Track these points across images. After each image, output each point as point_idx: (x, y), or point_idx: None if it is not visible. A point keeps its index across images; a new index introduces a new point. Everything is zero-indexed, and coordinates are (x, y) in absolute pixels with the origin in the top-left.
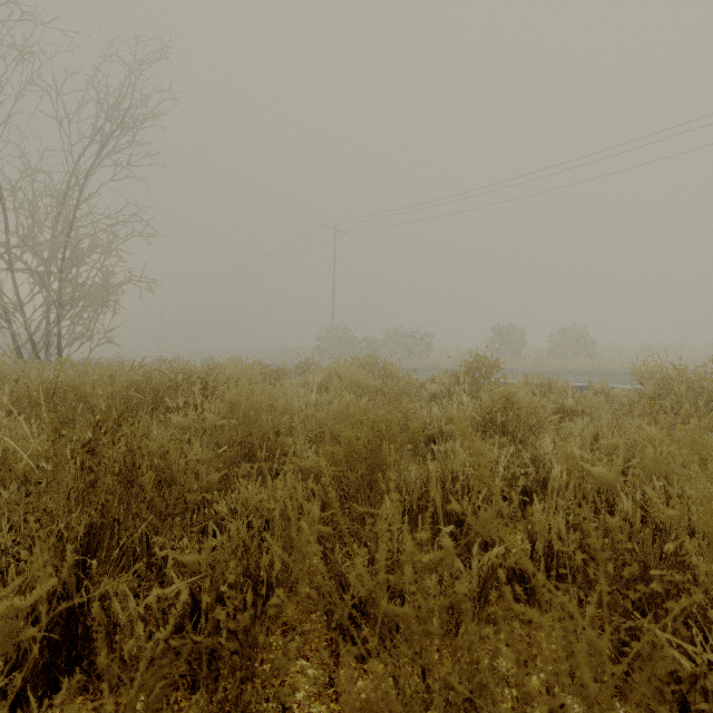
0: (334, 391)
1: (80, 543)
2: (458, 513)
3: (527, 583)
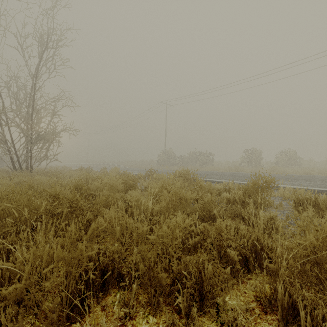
0: (164, 202)
1: None
2: None
3: None
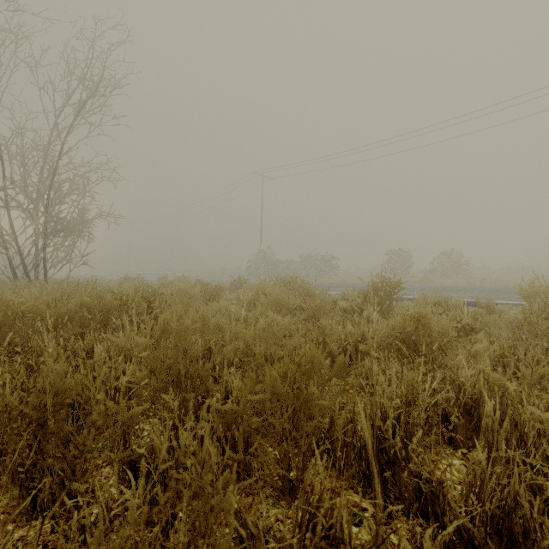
0: (261, 308)
1: None
2: (388, 452)
3: None
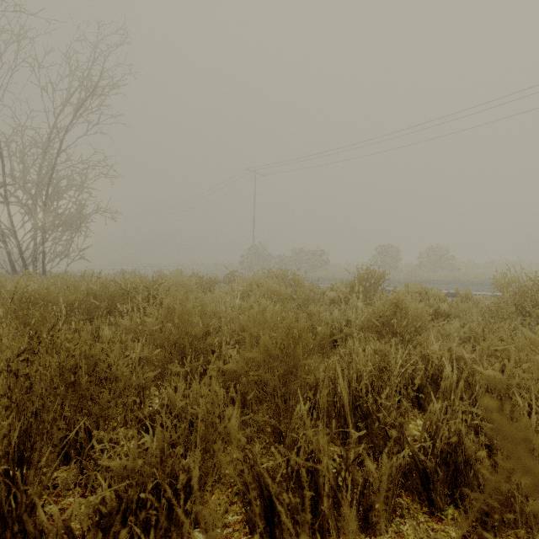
0: (254, 297)
1: (15, 446)
2: (362, 408)
3: (429, 478)
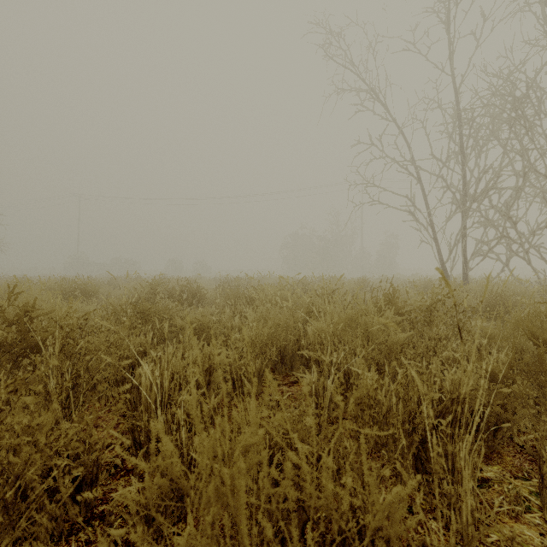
0: None
1: None
2: None
3: None
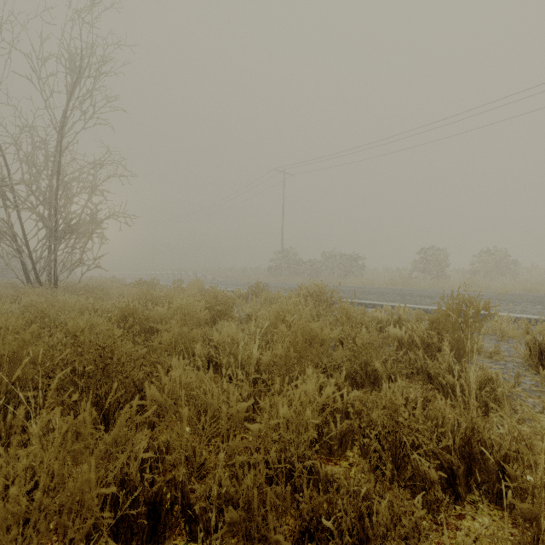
0: (281, 348)
1: None
2: None
3: None
